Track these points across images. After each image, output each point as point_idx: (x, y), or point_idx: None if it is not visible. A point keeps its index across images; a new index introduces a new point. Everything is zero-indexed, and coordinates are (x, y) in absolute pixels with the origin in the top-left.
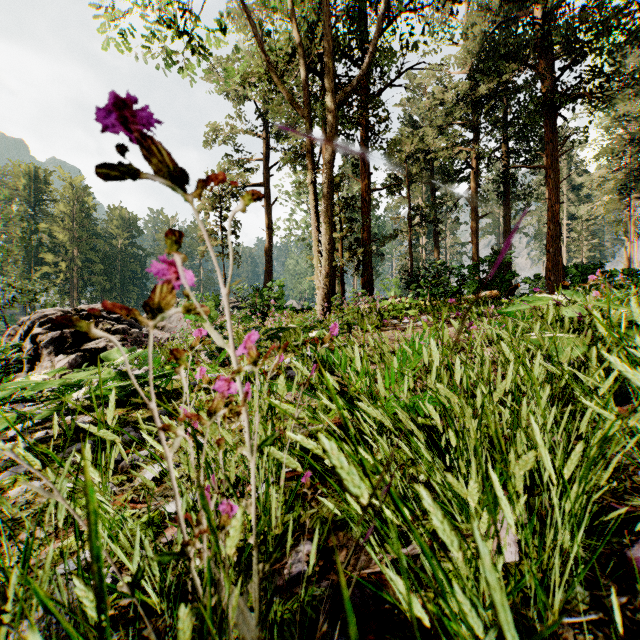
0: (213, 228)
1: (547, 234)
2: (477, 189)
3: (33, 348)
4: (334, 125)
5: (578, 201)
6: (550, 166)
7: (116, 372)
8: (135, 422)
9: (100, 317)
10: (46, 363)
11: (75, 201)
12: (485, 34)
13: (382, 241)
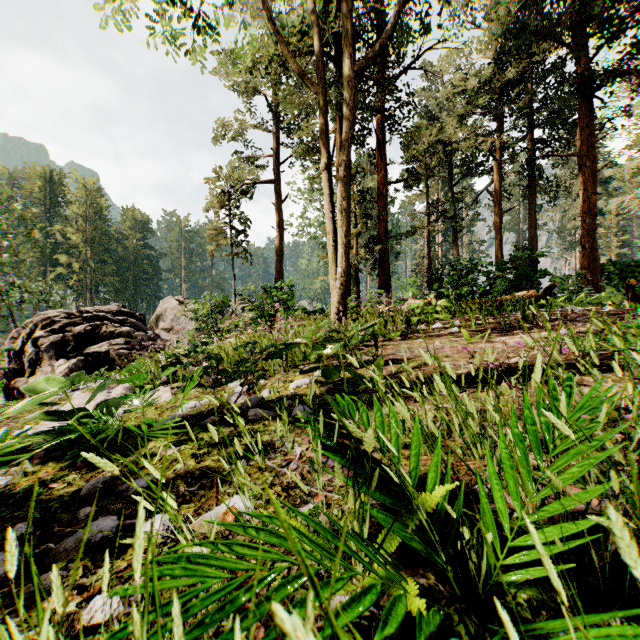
0: (222, 227)
1: (582, 228)
2: (501, 182)
3: (35, 352)
4: (352, 97)
5: (605, 195)
6: (586, 153)
7: (47, 411)
8: (46, 506)
9: (105, 319)
10: (46, 368)
11: (88, 202)
12: (511, 13)
13: (398, 238)
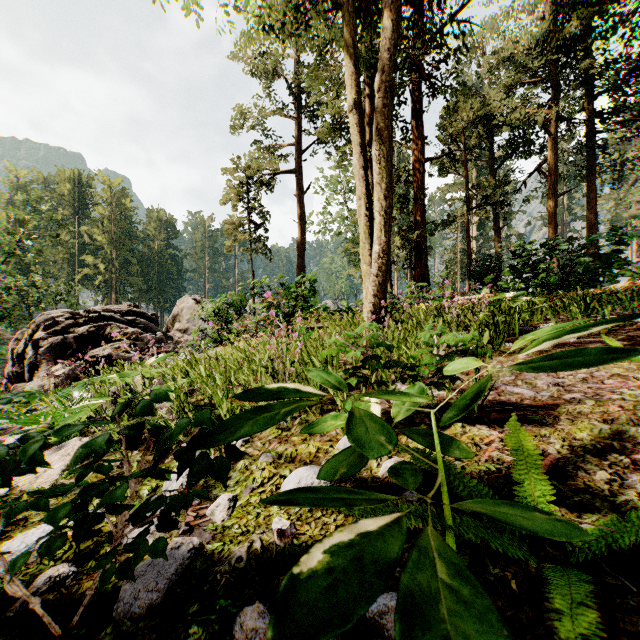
0: (240, 221)
1: None
2: (556, 160)
3: (35, 355)
4: None
5: None
6: None
7: None
8: None
9: (112, 319)
10: (43, 373)
11: (113, 203)
12: None
13: (432, 229)
